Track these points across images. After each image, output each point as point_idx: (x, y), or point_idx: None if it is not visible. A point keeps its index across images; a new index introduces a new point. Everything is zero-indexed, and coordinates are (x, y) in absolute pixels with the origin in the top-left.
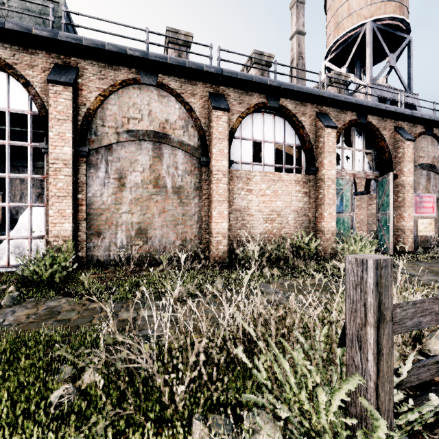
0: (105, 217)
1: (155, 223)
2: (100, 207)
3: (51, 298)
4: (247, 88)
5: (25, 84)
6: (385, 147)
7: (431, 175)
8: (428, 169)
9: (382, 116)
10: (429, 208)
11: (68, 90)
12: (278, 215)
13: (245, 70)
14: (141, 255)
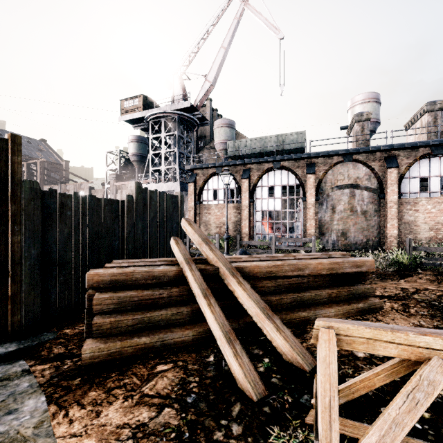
0: (326, 226)
1: (351, 230)
2: (323, 222)
3: None
4: (413, 148)
5: (295, 175)
6: None
7: None
8: None
9: None
10: None
11: (313, 175)
12: None
13: (419, 116)
14: (343, 245)
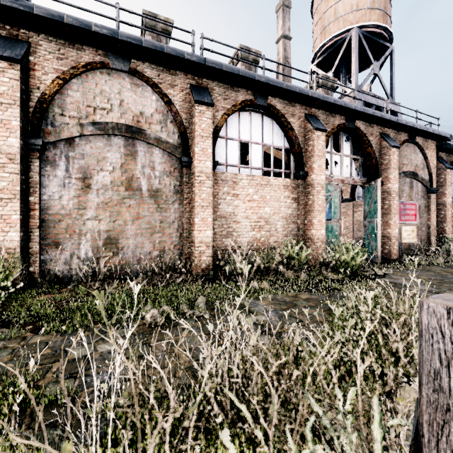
0: (66, 224)
1: (127, 232)
2: (59, 212)
3: None
4: (233, 83)
5: None
6: (372, 153)
7: (414, 183)
8: (411, 176)
9: (369, 121)
10: (412, 215)
11: (14, 68)
12: (266, 222)
13: None
14: (111, 269)
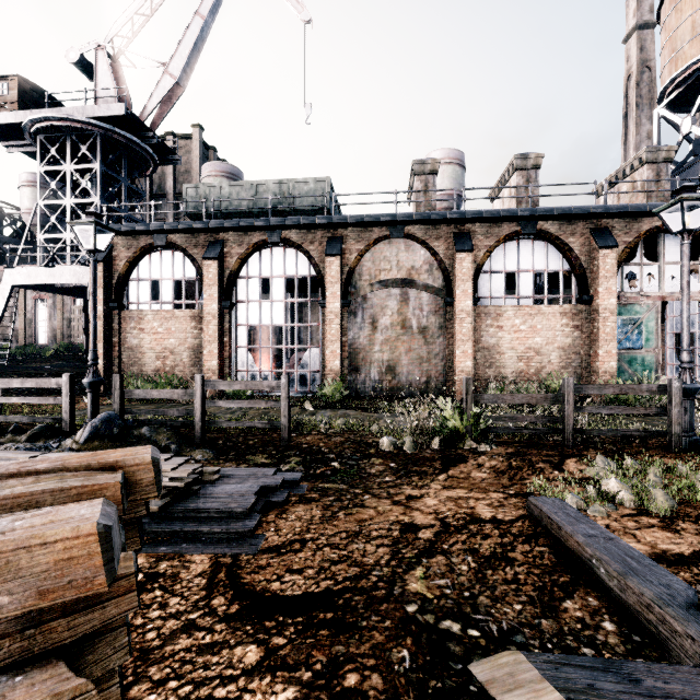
0: (362, 355)
1: (402, 361)
2: (358, 347)
3: (339, 409)
4: (495, 221)
5: (308, 257)
6: None
7: None
8: None
9: None
10: None
11: (338, 259)
12: (537, 353)
13: (507, 176)
14: (390, 389)
